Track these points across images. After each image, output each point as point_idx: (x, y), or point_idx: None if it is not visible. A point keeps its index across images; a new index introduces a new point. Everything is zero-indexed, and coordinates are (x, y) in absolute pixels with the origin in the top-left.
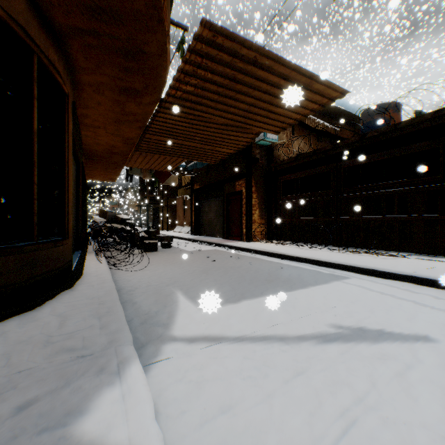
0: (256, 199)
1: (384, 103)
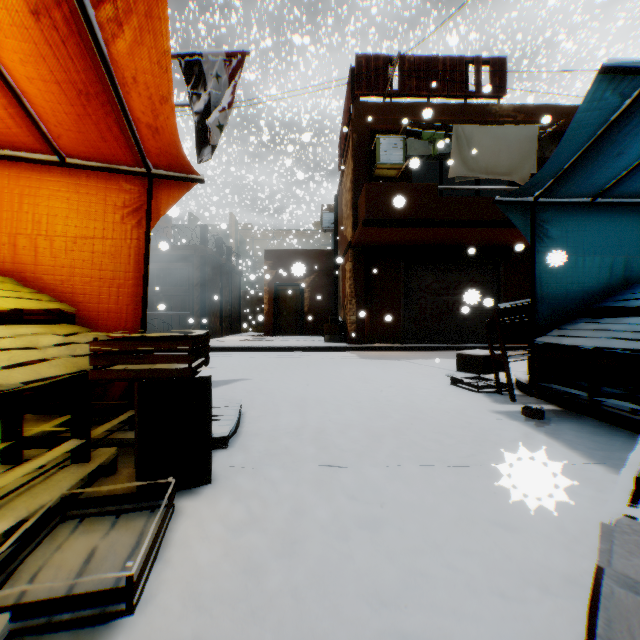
0: None
1: None
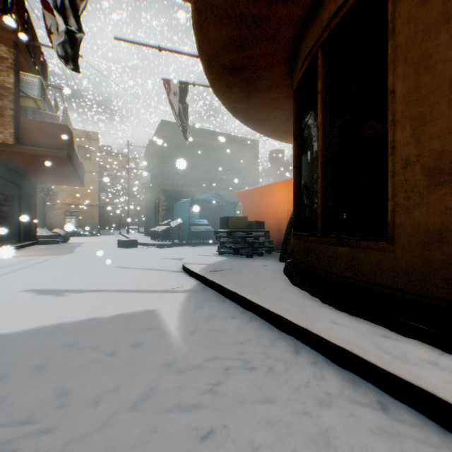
0: None
1: None
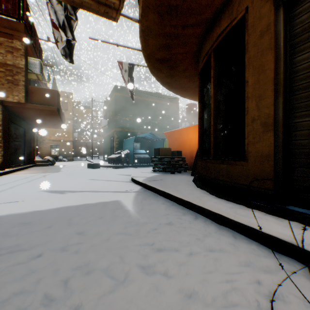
0: None
1: None
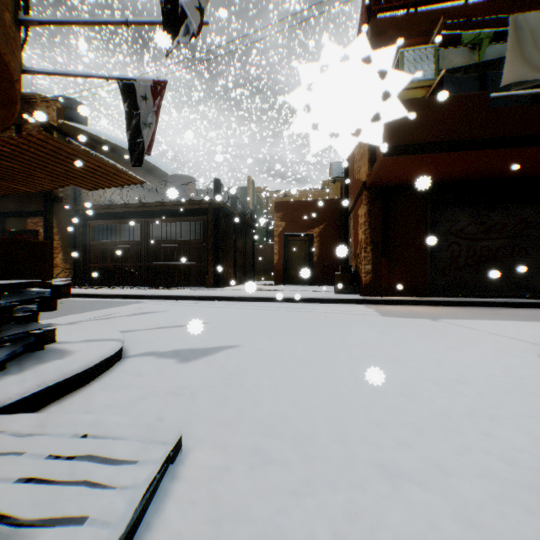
0: (60, 241)
1: (184, 175)
